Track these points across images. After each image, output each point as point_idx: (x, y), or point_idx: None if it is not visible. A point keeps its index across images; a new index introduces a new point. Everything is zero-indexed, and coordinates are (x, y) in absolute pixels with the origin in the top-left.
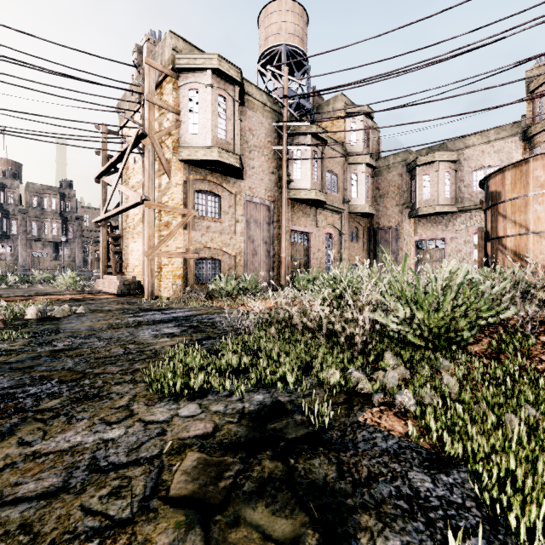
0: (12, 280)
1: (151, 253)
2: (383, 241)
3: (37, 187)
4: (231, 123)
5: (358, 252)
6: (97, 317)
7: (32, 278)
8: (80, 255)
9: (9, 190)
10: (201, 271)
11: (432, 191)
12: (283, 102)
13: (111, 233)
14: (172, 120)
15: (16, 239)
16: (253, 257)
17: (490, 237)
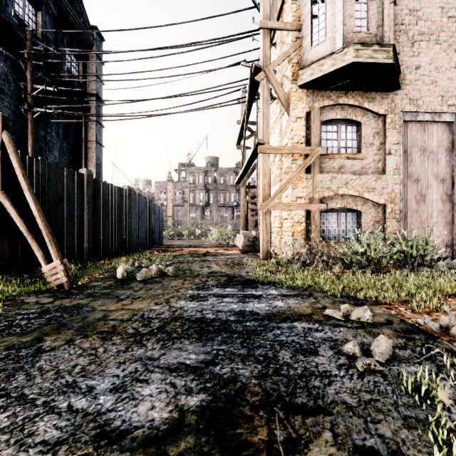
0: (198, 233)
1: (265, 205)
2: None
3: (223, 170)
4: (376, 4)
5: None
6: (161, 288)
7: (208, 232)
8: None
9: (209, 174)
10: (330, 226)
11: None
12: None
13: (249, 192)
14: (291, 41)
15: (212, 206)
16: (417, 205)
17: None
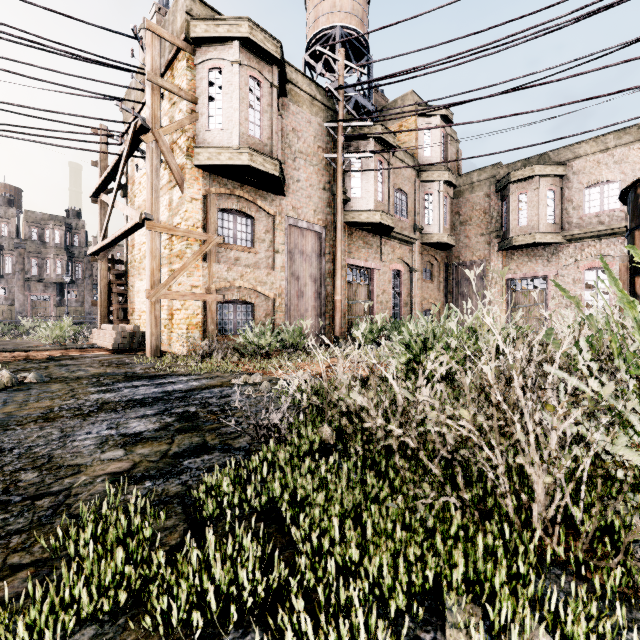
0: None
1: (154, 293)
2: (465, 280)
3: (37, 216)
4: (267, 117)
5: (434, 294)
6: (45, 391)
7: (18, 327)
8: (90, 298)
9: (3, 219)
10: (227, 318)
11: (530, 214)
12: (337, 95)
13: (113, 269)
14: (185, 110)
15: (11, 280)
16: (298, 300)
17: None
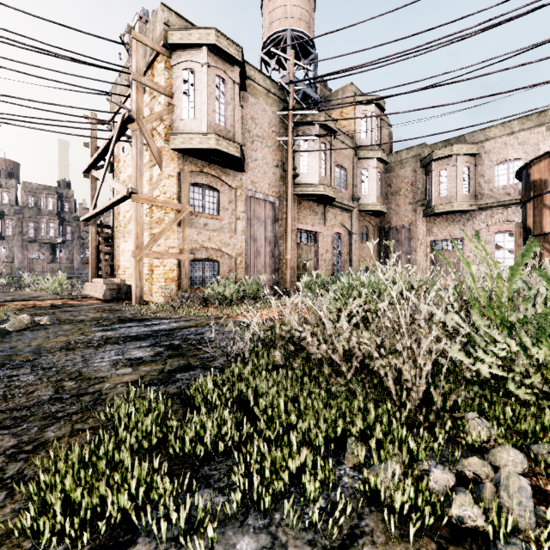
0: None
1: (139, 253)
2: (395, 241)
3: (33, 187)
4: (230, 108)
5: (369, 253)
6: (59, 330)
7: (21, 281)
8: (78, 257)
9: (4, 189)
10: (197, 273)
11: (449, 187)
12: (288, 88)
13: (102, 232)
14: (164, 103)
15: (11, 241)
16: (255, 258)
17: (531, 233)
